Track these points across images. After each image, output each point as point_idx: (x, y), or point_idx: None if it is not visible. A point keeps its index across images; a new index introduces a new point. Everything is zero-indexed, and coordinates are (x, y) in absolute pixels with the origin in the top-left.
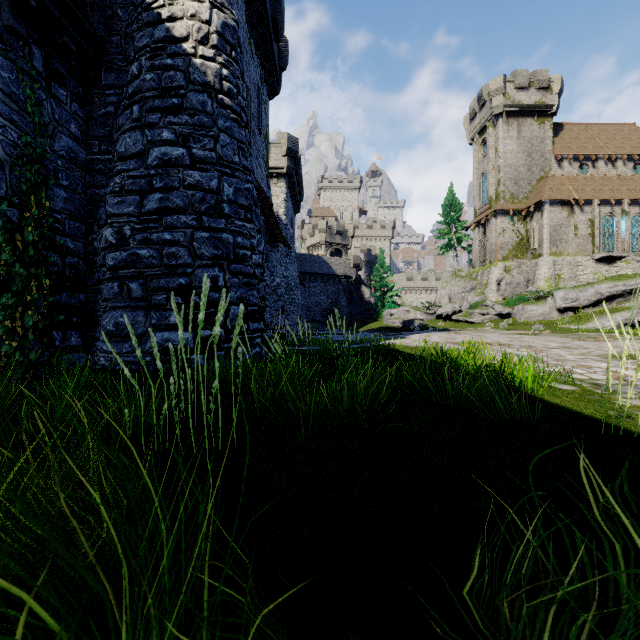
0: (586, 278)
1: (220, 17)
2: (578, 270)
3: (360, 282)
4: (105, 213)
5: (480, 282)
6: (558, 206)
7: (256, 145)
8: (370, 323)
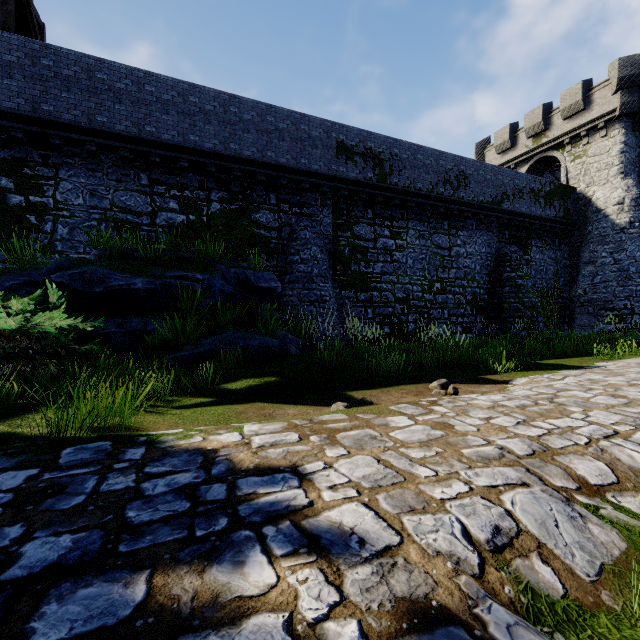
0: None
1: (629, 198)
2: None
3: None
4: (577, 284)
5: None
6: None
7: None
8: None
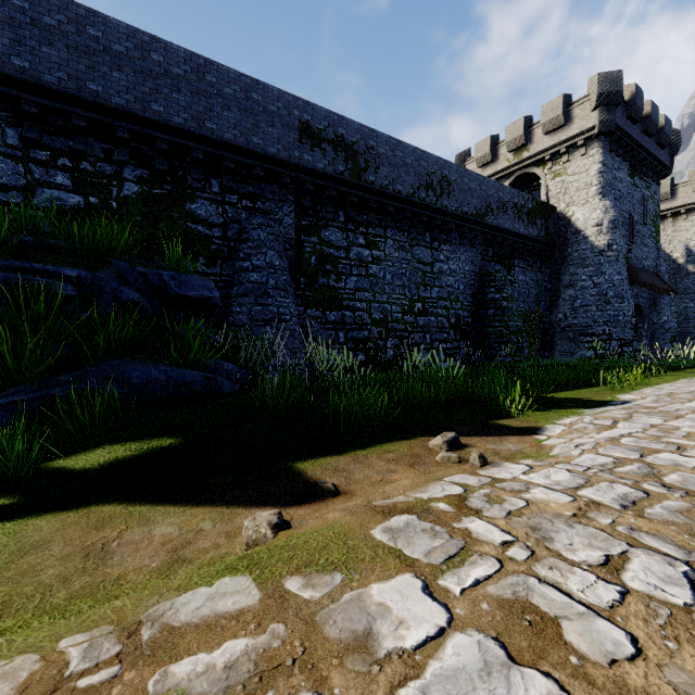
0: None
1: (607, 220)
2: None
3: None
4: (558, 308)
5: None
6: None
7: (640, 236)
8: None
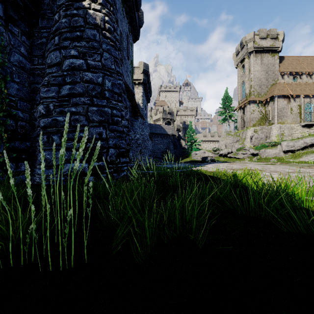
0: (297, 135)
1: None
2: (292, 131)
3: (180, 138)
4: (39, 97)
5: (241, 137)
6: (282, 98)
7: (126, 65)
8: (185, 158)
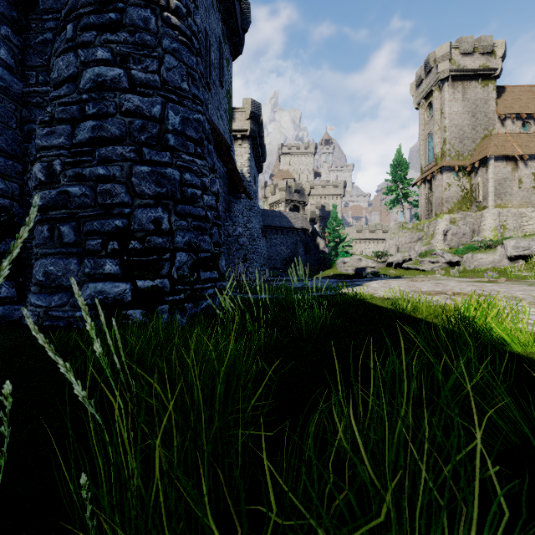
0: (531, 228)
1: None
2: (522, 221)
3: (316, 234)
4: (35, 147)
5: (426, 233)
6: (503, 161)
7: (217, 96)
8: (325, 270)
